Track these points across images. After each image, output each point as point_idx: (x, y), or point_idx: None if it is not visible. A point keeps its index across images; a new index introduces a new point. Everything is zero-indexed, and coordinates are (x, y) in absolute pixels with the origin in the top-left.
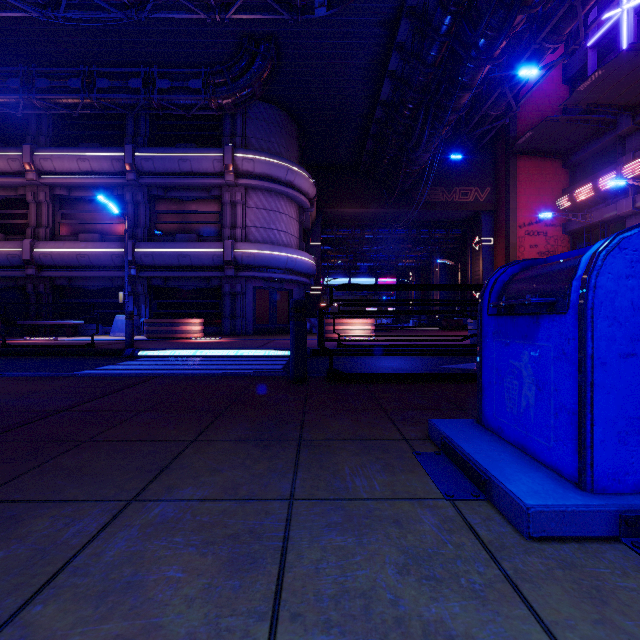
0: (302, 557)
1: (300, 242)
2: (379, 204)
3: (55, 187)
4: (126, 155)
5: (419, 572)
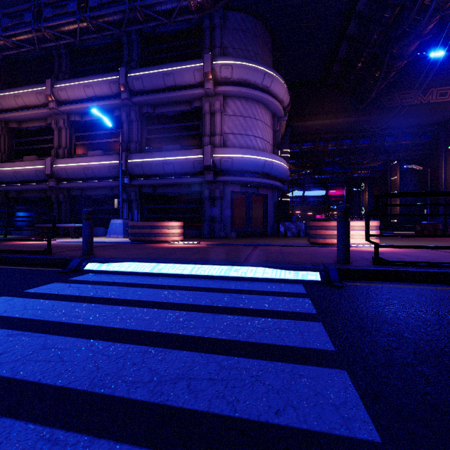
0: None
1: (274, 149)
2: (347, 113)
3: (71, 114)
4: (120, 77)
5: None
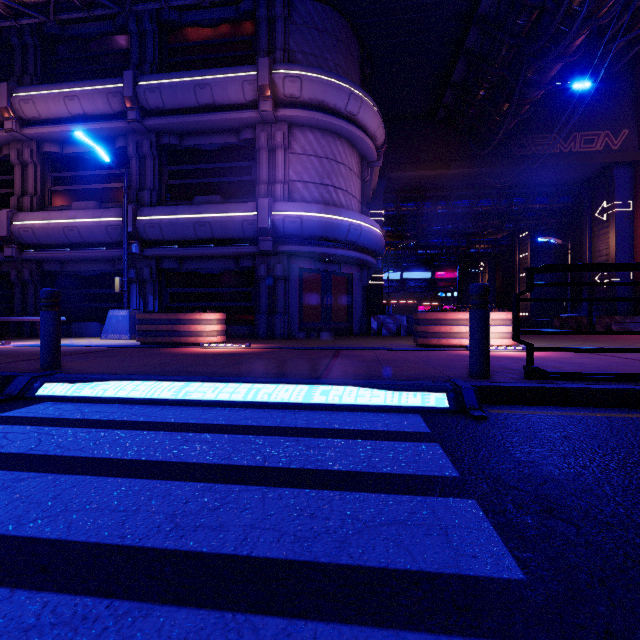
0: None
1: (363, 208)
2: (463, 162)
3: (44, 142)
4: (125, 85)
5: None
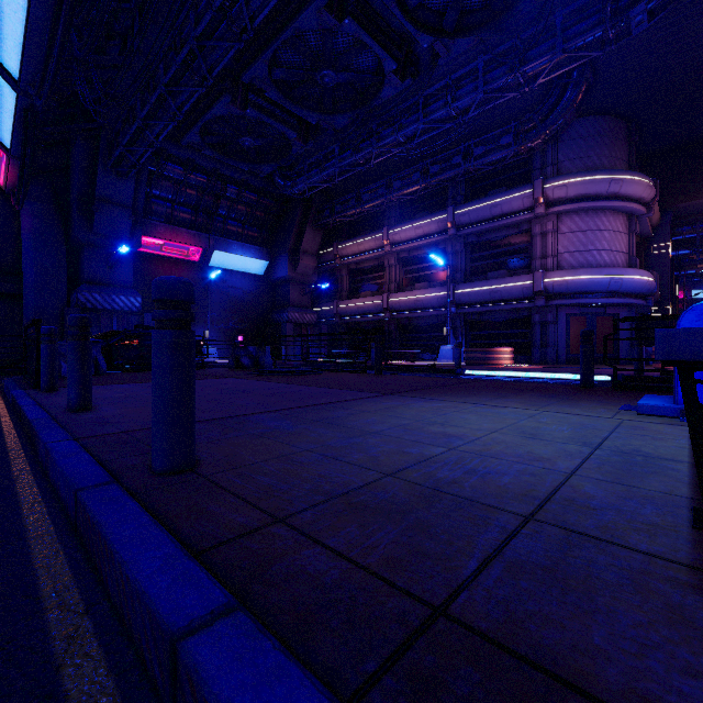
0: (549, 407)
1: (630, 257)
2: None
3: (400, 252)
4: (448, 216)
5: (585, 411)
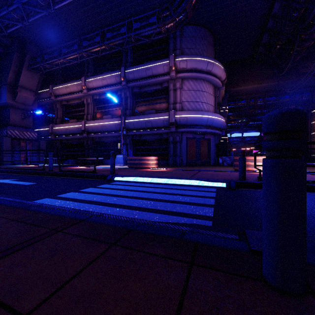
0: None
1: (215, 109)
2: (270, 79)
3: (94, 95)
4: (121, 73)
5: None
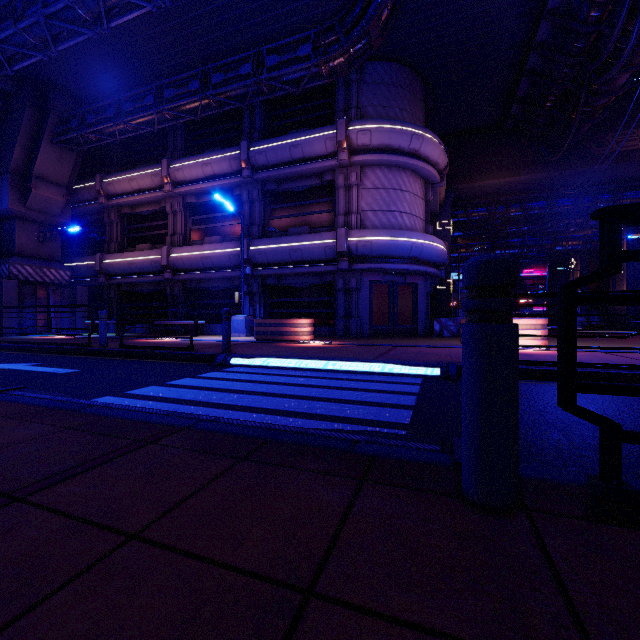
0: None
1: (427, 225)
2: (534, 168)
3: (187, 196)
4: (241, 152)
5: None
